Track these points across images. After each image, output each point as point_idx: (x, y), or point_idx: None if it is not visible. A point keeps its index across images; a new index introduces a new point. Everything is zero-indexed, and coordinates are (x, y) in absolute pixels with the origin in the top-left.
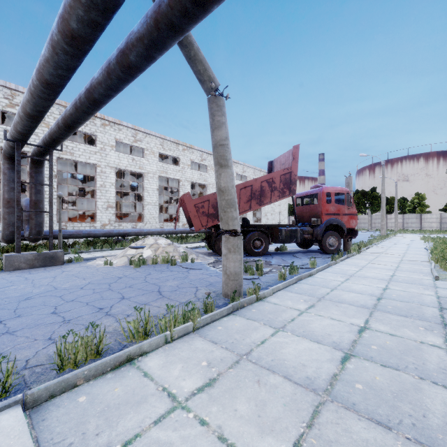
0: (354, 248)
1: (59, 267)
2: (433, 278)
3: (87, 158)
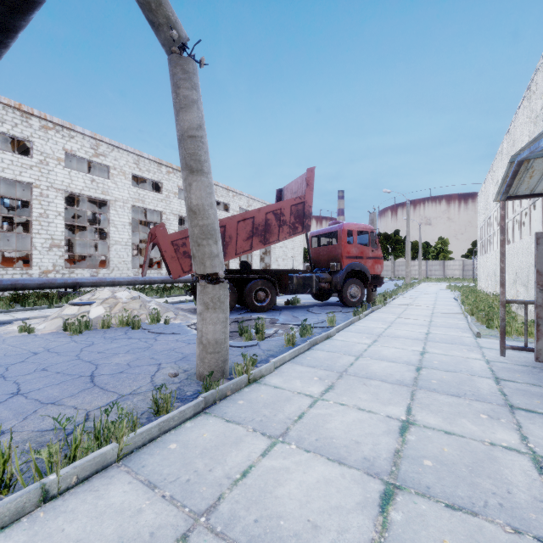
0: (379, 300)
1: None
2: (473, 335)
3: (17, 174)
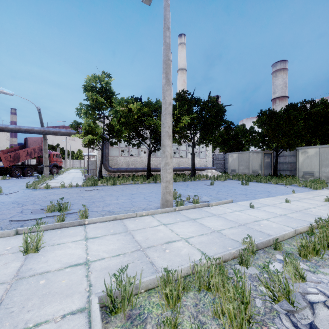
0: (62, 172)
1: None
2: (82, 175)
3: None
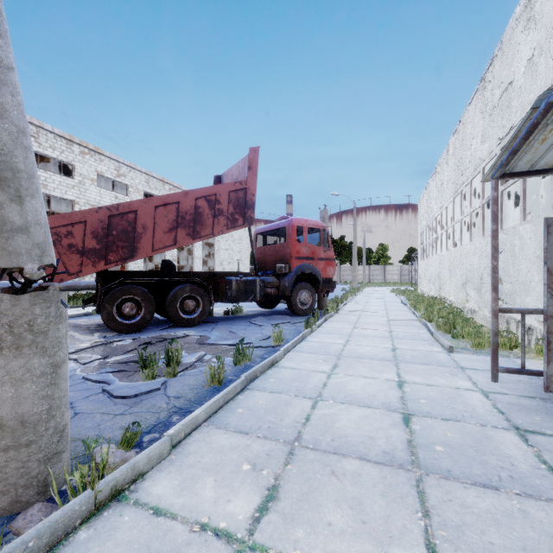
0: (332, 306)
1: None
2: (443, 348)
3: None
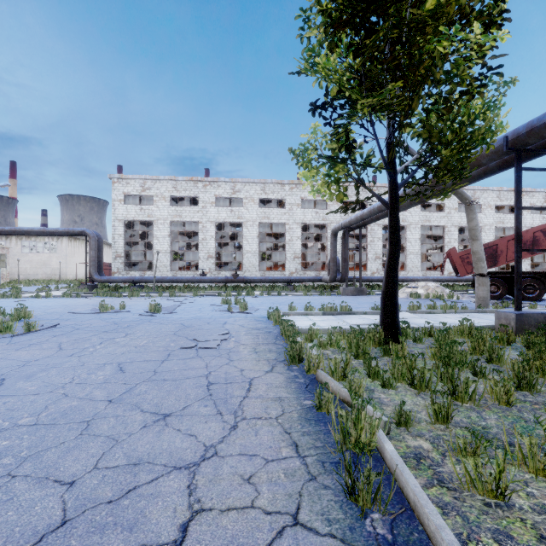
0: None
1: (365, 296)
2: None
3: None
